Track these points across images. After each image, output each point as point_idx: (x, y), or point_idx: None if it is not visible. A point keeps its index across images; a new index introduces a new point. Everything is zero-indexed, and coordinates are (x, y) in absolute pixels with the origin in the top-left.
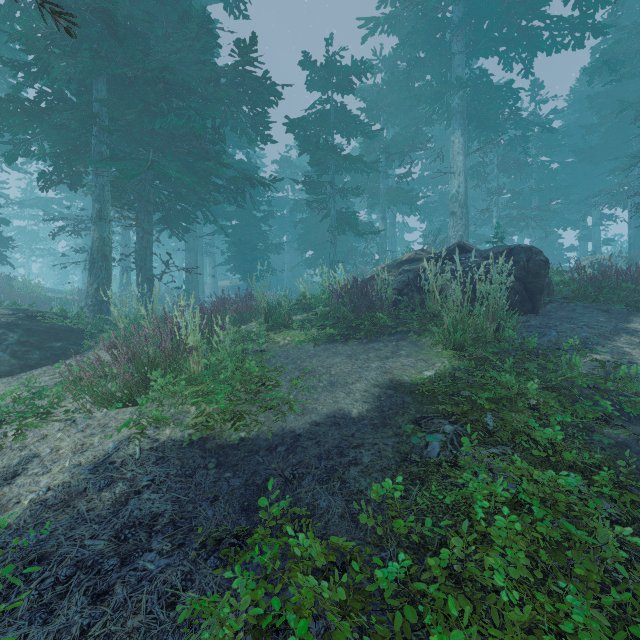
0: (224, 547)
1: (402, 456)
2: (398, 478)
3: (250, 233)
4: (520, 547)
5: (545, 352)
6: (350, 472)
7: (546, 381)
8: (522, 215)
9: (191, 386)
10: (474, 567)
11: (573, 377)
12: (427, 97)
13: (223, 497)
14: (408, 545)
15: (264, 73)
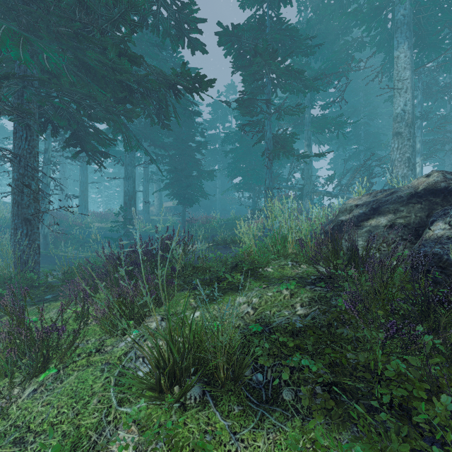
0: None
1: None
2: None
3: (185, 162)
4: None
5: None
6: None
7: None
8: (448, 139)
9: None
10: None
11: None
12: (366, 13)
13: None
14: None
15: None
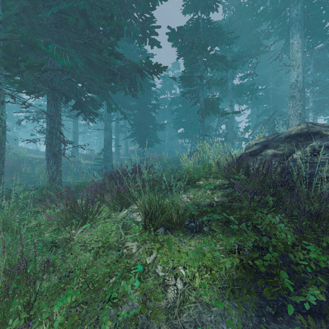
0: None
1: None
2: None
3: (145, 118)
4: None
5: None
6: None
7: None
8: None
9: None
10: None
11: None
12: (270, 13)
13: None
14: None
15: None
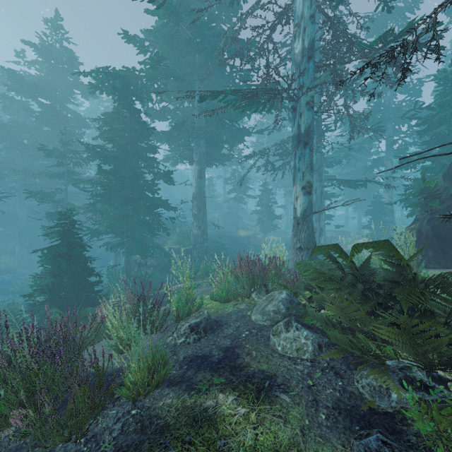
0: None
1: None
2: None
3: None
4: None
5: None
6: None
7: None
8: None
9: None
10: None
11: None
12: None
13: None
14: None
15: None
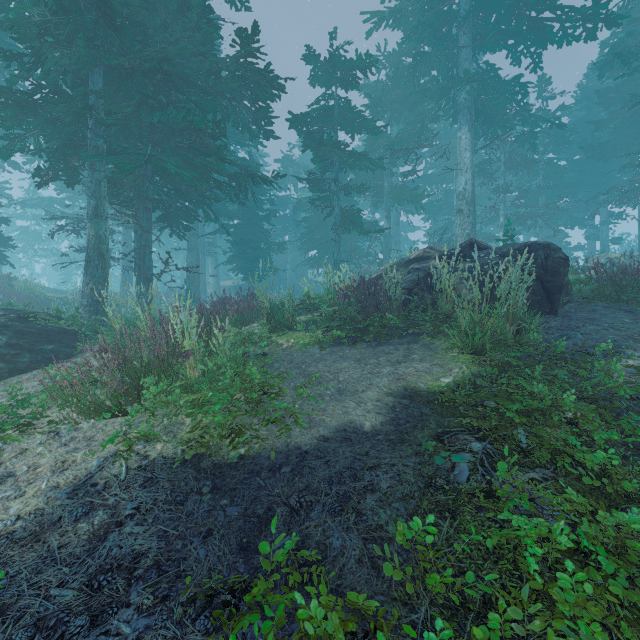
0: (217, 602)
1: (425, 480)
2: (429, 517)
3: (252, 232)
4: (592, 616)
5: (572, 357)
6: (366, 501)
7: (579, 390)
8: (530, 213)
9: (187, 394)
10: (532, 639)
11: (614, 387)
12: (433, 92)
13: (218, 531)
14: (443, 603)
15: (266, 65)
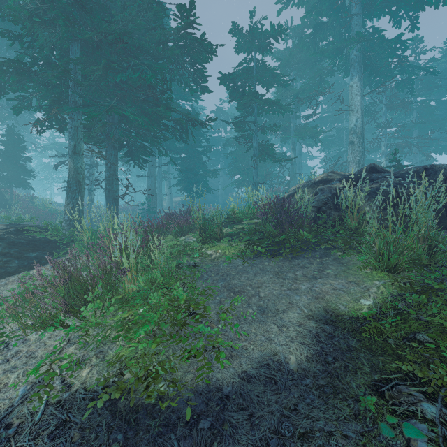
0: None
1: None
2: None
3: (194, 163)
4: None
5: None
6: None
7: None
8: (406, 143)
9: (121, 310)
10: None
11: None
12: (330, 52)
13: None
14: None
15: (202, 35)
